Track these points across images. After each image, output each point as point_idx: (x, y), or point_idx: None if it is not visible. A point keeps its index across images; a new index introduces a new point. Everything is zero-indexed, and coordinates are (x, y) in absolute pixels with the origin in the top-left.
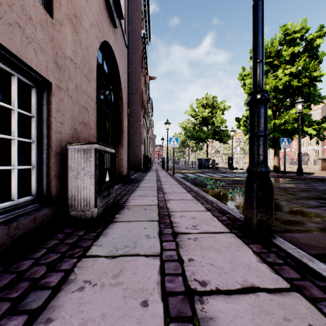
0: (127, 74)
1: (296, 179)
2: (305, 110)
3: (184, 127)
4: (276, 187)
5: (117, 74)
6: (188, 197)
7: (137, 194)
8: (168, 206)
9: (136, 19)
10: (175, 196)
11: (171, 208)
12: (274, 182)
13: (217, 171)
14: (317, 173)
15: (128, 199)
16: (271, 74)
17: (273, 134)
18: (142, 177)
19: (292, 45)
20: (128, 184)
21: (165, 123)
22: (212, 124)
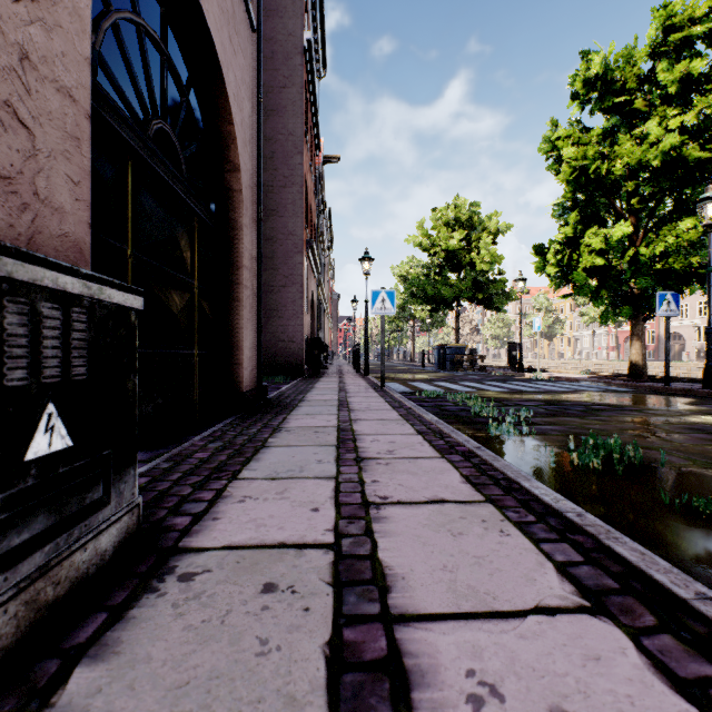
0: (255, 109)
1: (706, 397)
2: None
3: (404, 275)
4: (687, 426)
5: (219, 89)
6: (453, 484)
7: (264, 469)
8: (384, 553)
9: (290, 4)
10: (404, 481)
11: (398, 574)
12: (660, 407)
13: (486, 377)
14: None
15: (218, 498)
16: (627, 134)
17: (631, 285)
18: (302, 392)
19: (684, 57)
20: (252, 419)
21: (362, 258)
22: (470, 265)
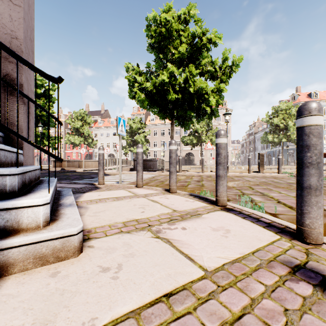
0: None
1: None
2: (45, 131)
3: None
4: None
5: None
6: None
7: None
8: None
9: None
10: None
11: None
12: None
13: None
14: (51, 169)
15: None
16: None
17: None
18: None
19: (37, 86)
20: None
21: None
22: None
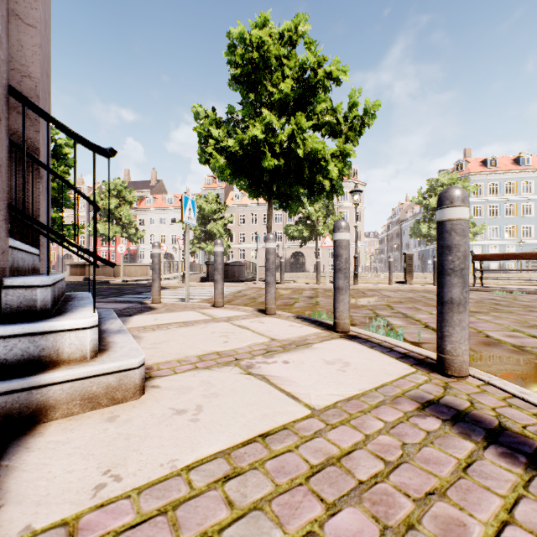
0: None
1: None
2: (55, 214)
3: None
4: None
5: None
6: None
7: None
8: None
9: None
10: None
11: None
12: None
13: None
14: (67, 279)
15: None
16: None
17: None
18: None
19: None
20: None
21: None
22: None
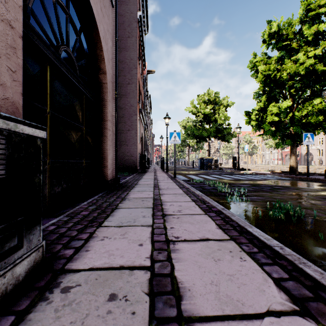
0: (114, 45)
1: None
2: None
3: (184, 126)
4: (322, 197)
5: (95, 33)
6: (212, 229)
7: (115, 221)
8: (178, 272)
9: None
10: (187, 227)
11: (186, 287)
12: (307, 187)
13: (222, 172)
14: None
15: (90, 238)
16: (289, 59)
17: (290, 130)
18: (136, 180)
19: (316, 23)
20: (111, 194)
21: (165, 117)
22: (215, 121)
